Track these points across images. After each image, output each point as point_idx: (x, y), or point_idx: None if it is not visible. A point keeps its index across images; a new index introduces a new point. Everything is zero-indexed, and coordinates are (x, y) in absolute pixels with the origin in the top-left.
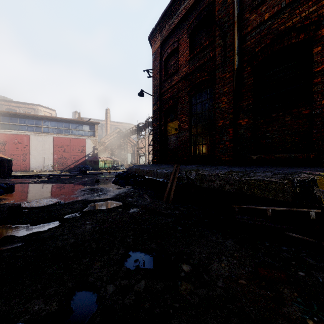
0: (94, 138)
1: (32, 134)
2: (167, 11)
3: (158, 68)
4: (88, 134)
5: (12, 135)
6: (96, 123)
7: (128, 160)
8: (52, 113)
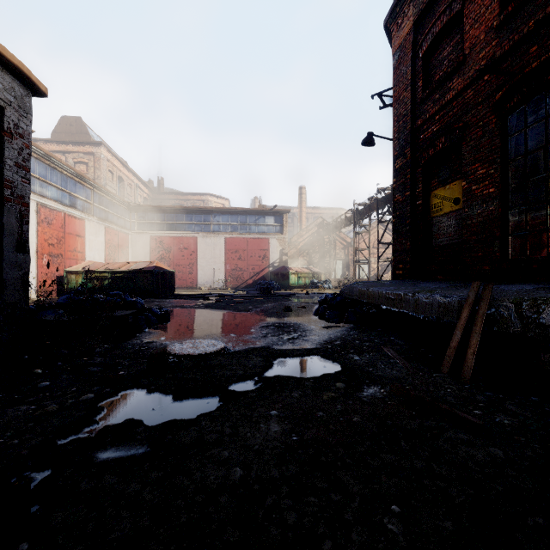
0: (281, 237)
1: (199, 235)
2: None
3: (408, 77)
4: (273, 230)
5: (177, 238)
6: (285, 211)
7: (337, 271)
8: (225, 204)
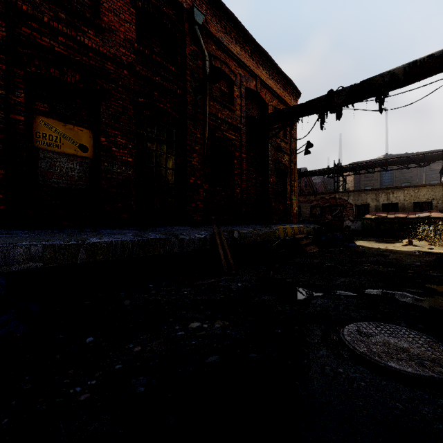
0: None
1: None
2: None
3: None
4: None
5: None
6: None
7: None
8: None
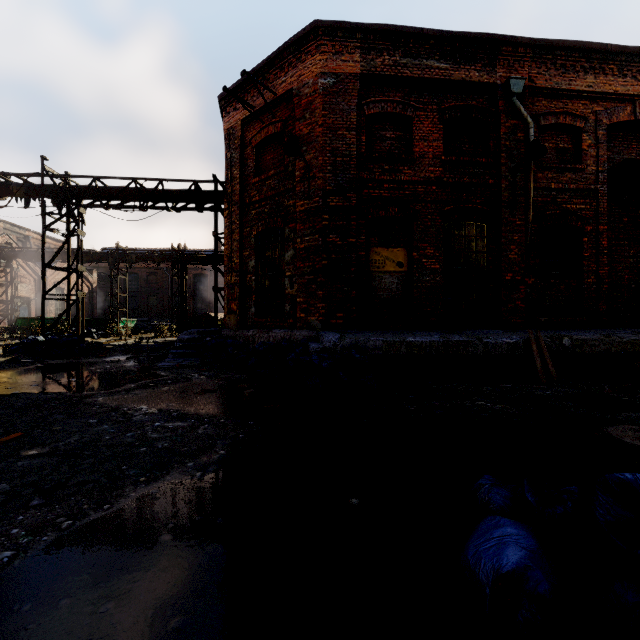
0: None
1: None
2: (397, 34)
3: (354, 121)
4: None
5: None
6: None
7: None
8: None
